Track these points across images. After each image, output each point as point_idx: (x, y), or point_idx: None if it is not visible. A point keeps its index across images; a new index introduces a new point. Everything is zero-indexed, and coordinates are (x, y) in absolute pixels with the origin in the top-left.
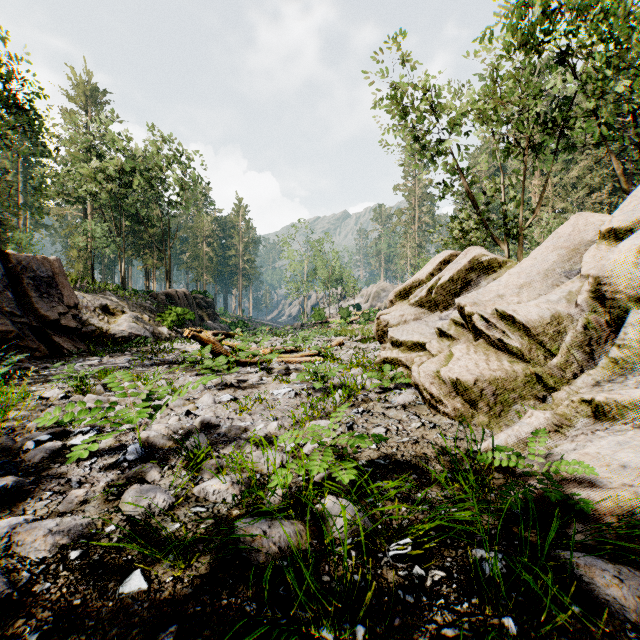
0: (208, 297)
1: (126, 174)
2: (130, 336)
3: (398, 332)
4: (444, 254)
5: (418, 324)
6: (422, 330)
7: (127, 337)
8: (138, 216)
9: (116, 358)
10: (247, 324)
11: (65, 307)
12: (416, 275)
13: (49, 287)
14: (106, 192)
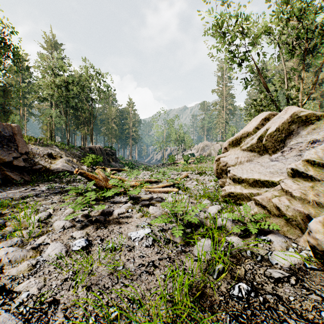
0: (113, 149)
1: (69, 84)
2: (62, 171)
3: (238, 171)
4: (264, 114)
5: (253, 164)
6: (259, 169)
7: (61, 171)
8: (76, 107)
9: (41, 186)
10: (133, 164)
11: (19, 154)
12: (244, 129)
13: (9, 141)
14: (58, 93)
